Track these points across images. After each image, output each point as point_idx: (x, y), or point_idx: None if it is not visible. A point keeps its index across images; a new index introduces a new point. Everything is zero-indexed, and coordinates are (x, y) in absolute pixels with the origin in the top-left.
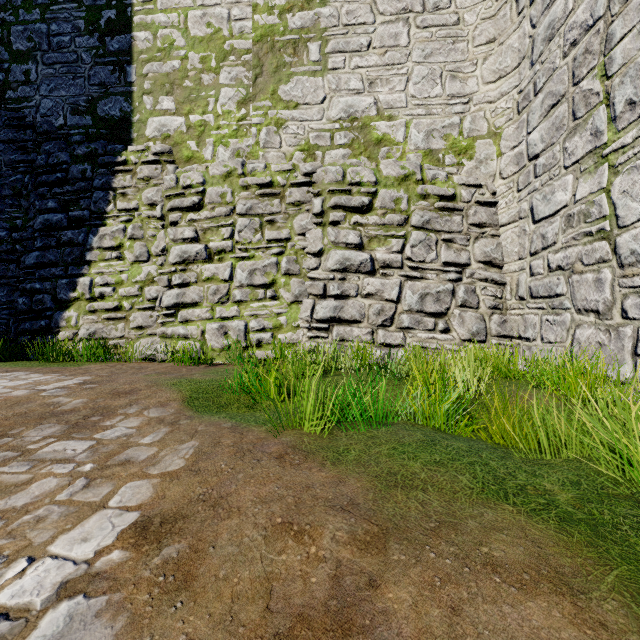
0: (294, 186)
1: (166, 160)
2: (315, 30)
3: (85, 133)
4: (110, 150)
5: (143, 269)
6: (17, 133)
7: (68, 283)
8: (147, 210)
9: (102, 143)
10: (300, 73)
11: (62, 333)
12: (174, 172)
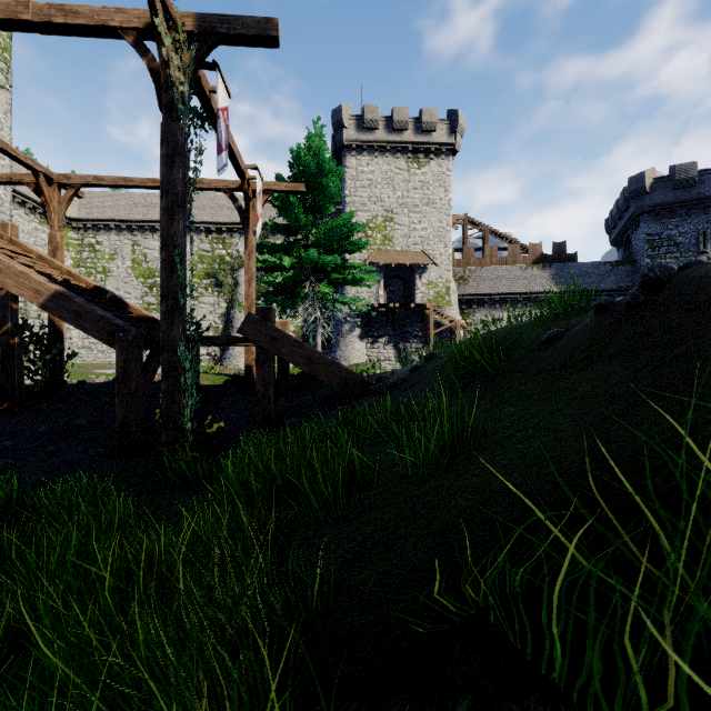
0: None
1: None
2: None
3: None
4: None
5: None
6: None
7: None
8: None
9: None
10: None
11: None
12: None
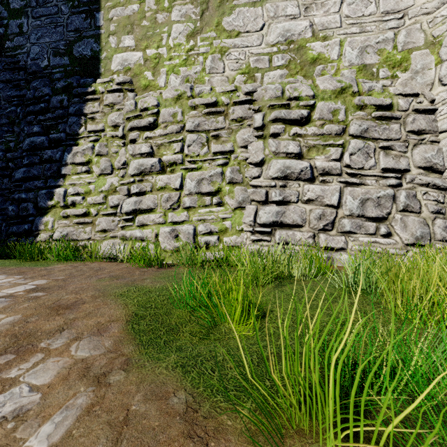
0: (236, 104)
1: (127, 89)
2: None
3: (64, 71)
4: (82, 83)
5: (107, 180)
6: (13, 74)
7: (47, 193)
8: (111, 131)
9: (76, 78)
10: (241, 5)
11: (41, 235)
12: (134, 98)
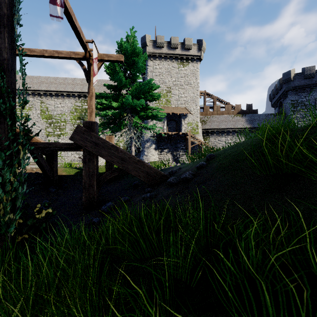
0: None
1: None
2: None
3: None
4: None
5: None
6: None
7: None
8: None
9: None
10: None
11: None
12: None
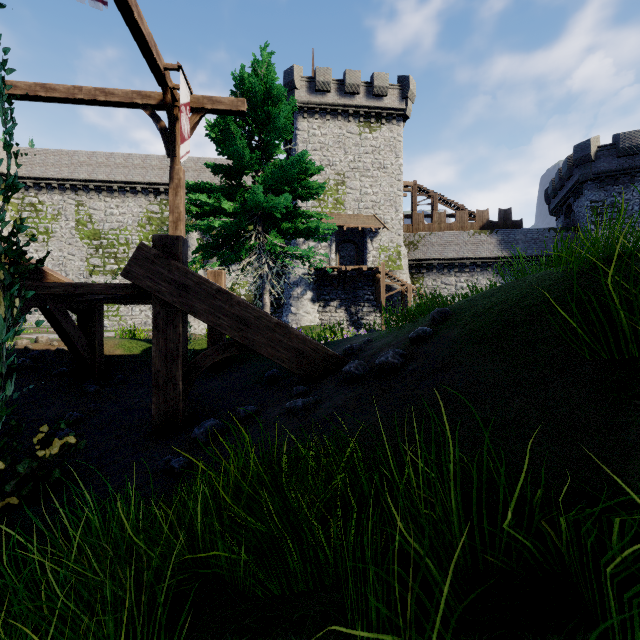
0: None
1: None
2: None
3: None
4: None
5: None
6: None
7: None
8: None
9: None
10: None
11: None
12: None
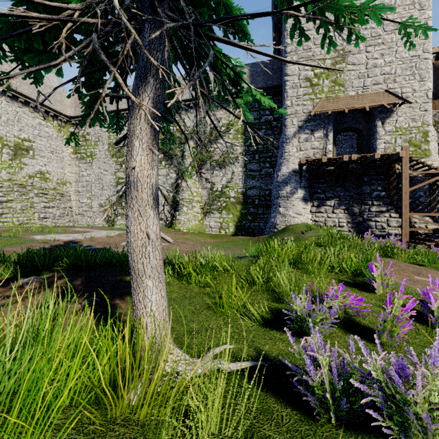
0: (28, 185)
1: None
2: (32, 148)
3: None
4: None
5: None
6: None
7: None
8: None
9: None
10: (28, 157)
11: None
12: None
